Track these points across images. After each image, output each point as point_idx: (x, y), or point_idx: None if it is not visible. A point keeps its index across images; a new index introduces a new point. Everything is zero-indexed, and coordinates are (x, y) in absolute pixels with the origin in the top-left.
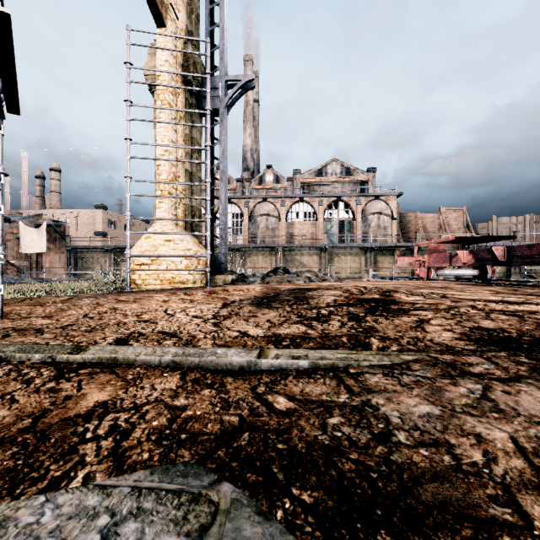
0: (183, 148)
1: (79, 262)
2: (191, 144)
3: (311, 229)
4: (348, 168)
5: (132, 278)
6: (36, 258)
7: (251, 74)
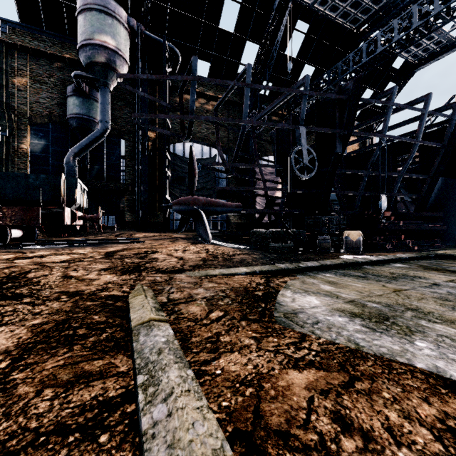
0: None
1: None
2: None
3: None
4: None
5: None
6: None
7: None
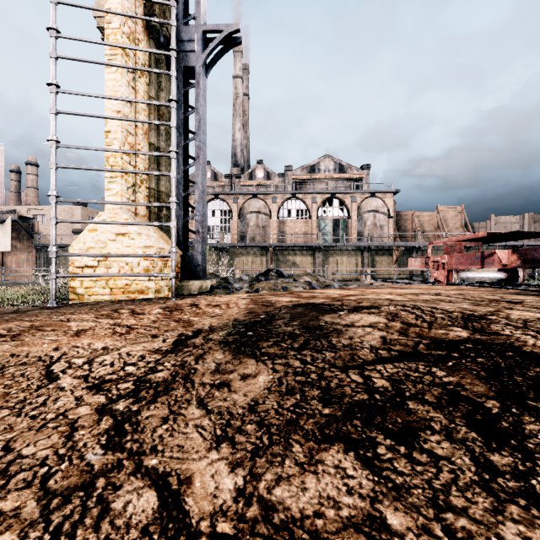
0: (146, 115)
1: (50, 263)
2: (158, 111)
3: (304, 228)
4: (341, 165)
5: (71, 285)
6: (1, 258)
7: (235, 23)
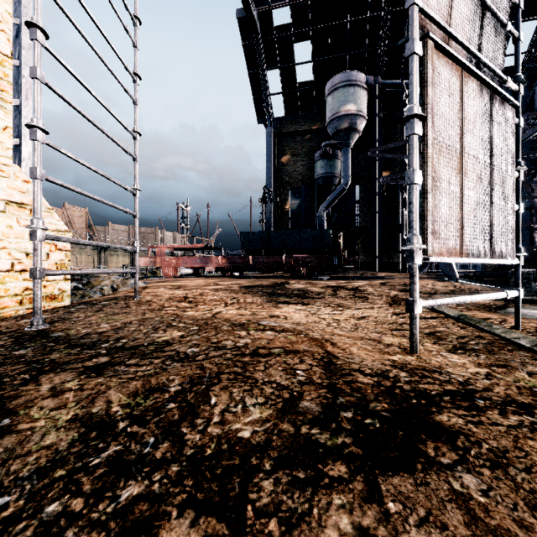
0: None
1: None
2: None
3: None
4: None
5: None
6: None
7: None
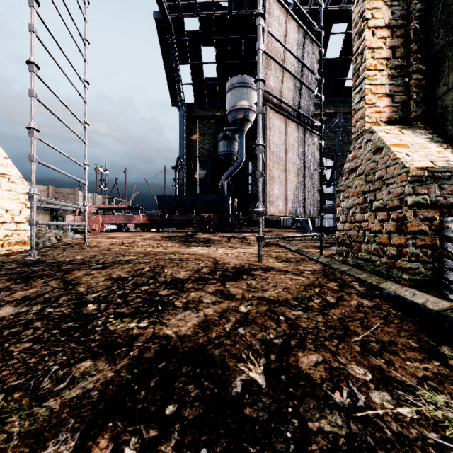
0: None
1: None
2: None
3: None
4: None
5: None
6: None
7: None
